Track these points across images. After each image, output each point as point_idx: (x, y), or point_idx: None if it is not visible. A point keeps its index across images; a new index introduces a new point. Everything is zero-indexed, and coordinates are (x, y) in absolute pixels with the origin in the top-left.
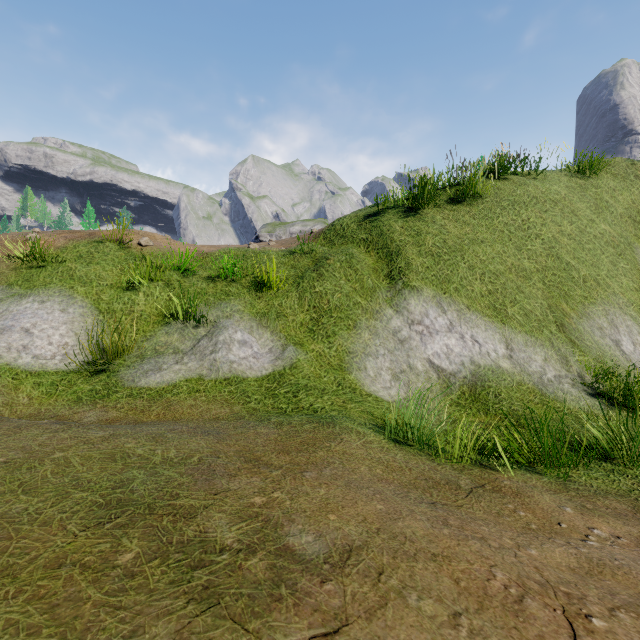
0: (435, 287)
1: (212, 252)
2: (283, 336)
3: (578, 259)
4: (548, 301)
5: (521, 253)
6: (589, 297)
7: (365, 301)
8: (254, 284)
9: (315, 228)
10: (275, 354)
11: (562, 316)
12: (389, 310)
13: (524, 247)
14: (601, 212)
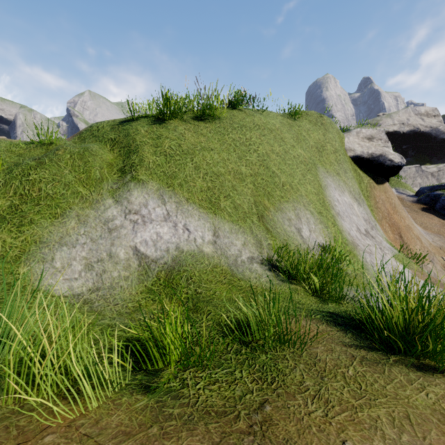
0: (161, 181)
1: None
2: None
3: (281, 170)
4: (255, 198)
5: (241, 161)
6: (285, 197)
7: (87, 191)
8: None
9: None
10: None
11: (263, 209)
12: (110, 200)
13: (244, 157)
14: (300, 142)
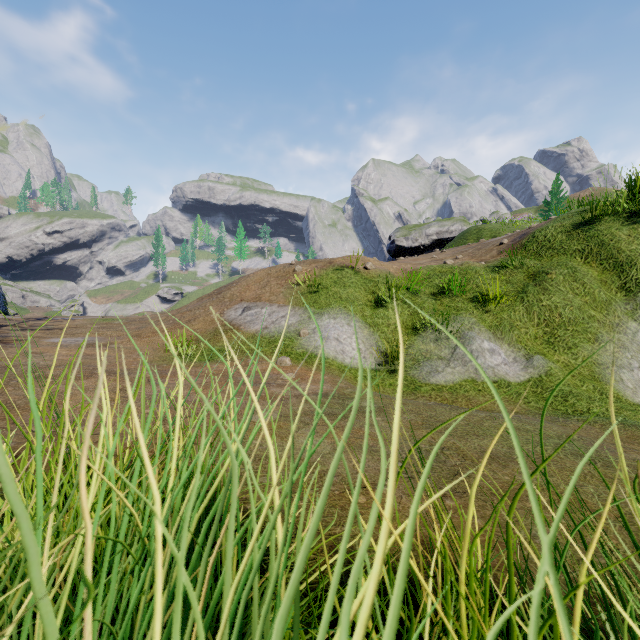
0: None
1: (419, 270)
2: (521, 347)
3: None
4: None
5: None
6: None
7: (600, 314)
8: (477, 299)
9: (505, 239)
10: (521, 362)
11: None
12: (632, 323)
13: None
14: None
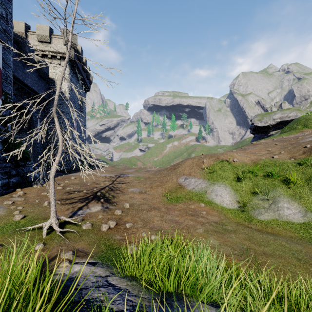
0: None
1: (259, 162)
2: (304, 206)
3: None
4: None
5: None
6: None
7: None
8: (285, 181)
9: (308, 144)
10: (302, 214)
11: None
12: None
13: None
14: None
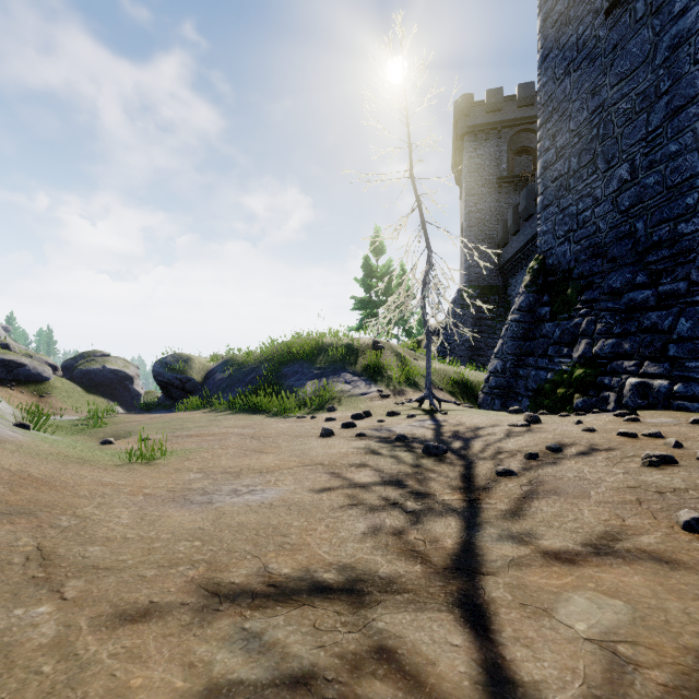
0: None
1: None
2: None
3: None
4: None
5: None
6: None
7: None
8: None
9: None
10: None
11: None
12: None
13: None
14: None
